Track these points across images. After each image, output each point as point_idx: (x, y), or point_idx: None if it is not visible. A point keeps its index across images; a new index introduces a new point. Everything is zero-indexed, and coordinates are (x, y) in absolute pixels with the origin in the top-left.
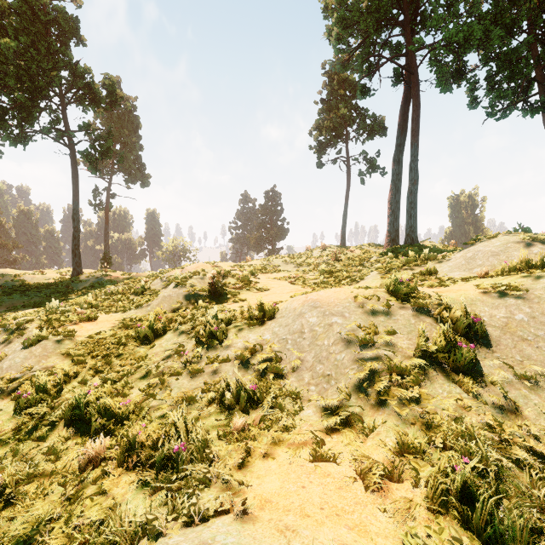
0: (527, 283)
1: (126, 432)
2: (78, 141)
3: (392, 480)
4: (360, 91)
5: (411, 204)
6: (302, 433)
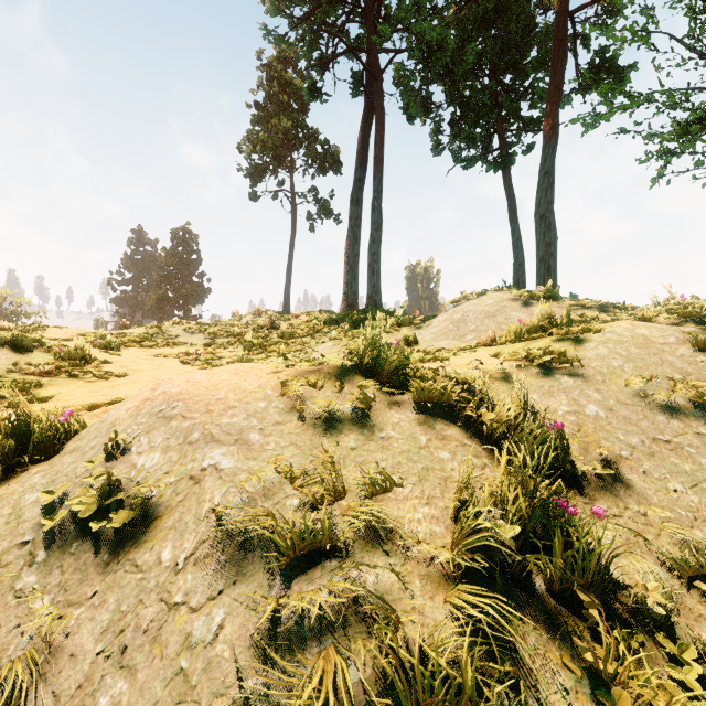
0: (569, 351)
1: None
2: None
3: None
4: (308, 88)
5: (374, 256)
6: None
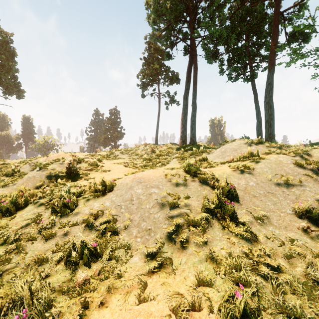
0: (253, 165)
1: None
2: None
3: (195, 310)
4: (166, 55)
5: (193, 122)
6: (131, 279)
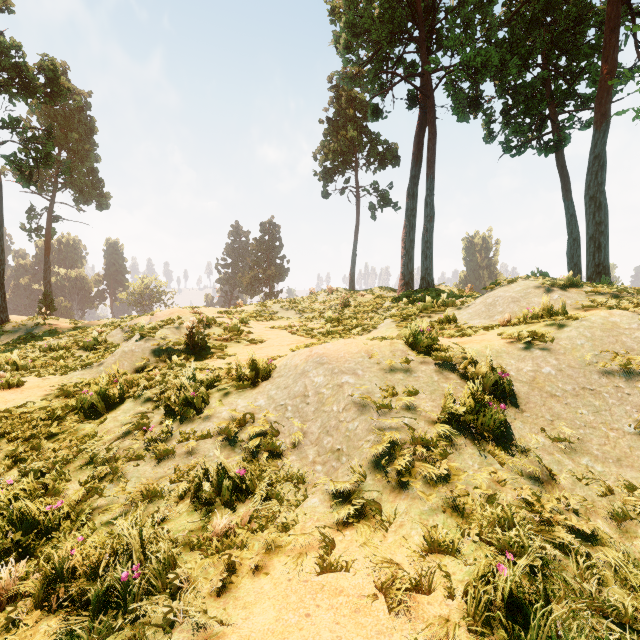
0: (552, 333)
1: (53, 550)
2: (2, 142)
3: (422, 591)
4: (372, 111)
5: (427, 244)
6: (306, 533)
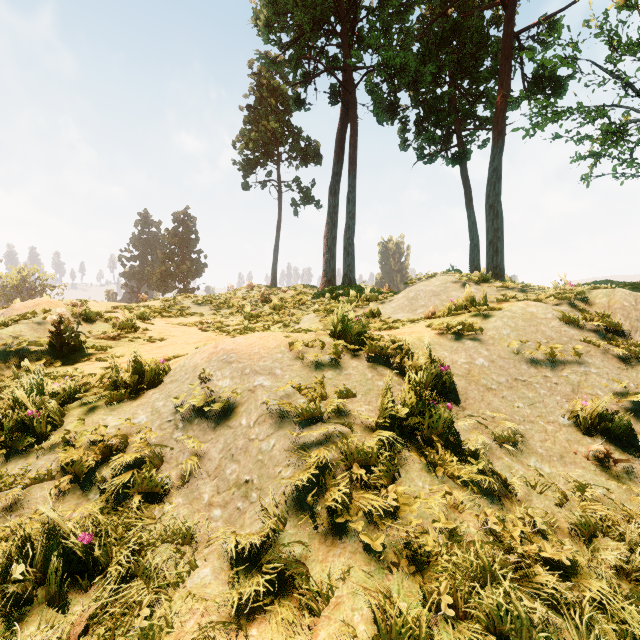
0: (478, 323)
1: None
2: None
3: None
4: (294, 100)
5: (349, 240)
6: None
